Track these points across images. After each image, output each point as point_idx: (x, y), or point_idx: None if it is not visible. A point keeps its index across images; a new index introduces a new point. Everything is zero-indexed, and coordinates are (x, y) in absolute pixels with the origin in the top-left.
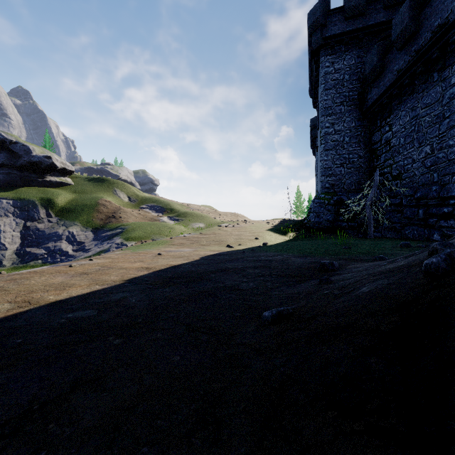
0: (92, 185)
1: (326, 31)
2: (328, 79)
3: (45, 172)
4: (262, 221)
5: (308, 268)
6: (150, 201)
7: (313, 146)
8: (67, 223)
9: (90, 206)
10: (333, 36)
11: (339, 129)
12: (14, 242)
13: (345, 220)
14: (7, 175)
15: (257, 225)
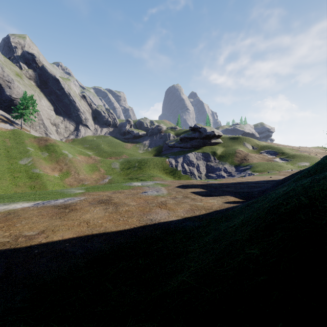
0: (231, 142)
1: None
2: None
3: (211, 138)
4: None
5: None
6: (266, 148)
7: None
8: (222, 163)
9: (232, 154)
10: None
11: None
12: (204, 171)
13: None
14: (198, 142)
15: None
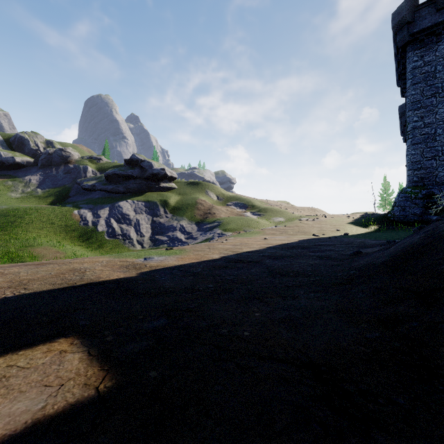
0: (190, 188)
1: (414, 27)
2: (416, 74)
3: (160, 180)
4: (342, 215)
5: (378, 244)
6: (234, 199)
7: (404, 134)
8: (178, 218)
9: (192, 205)
10: (421, 30)
11: (429, 122)
12: (148, 231)
13: (436, 214)
14: (139, 184)
15: (337, 218)
